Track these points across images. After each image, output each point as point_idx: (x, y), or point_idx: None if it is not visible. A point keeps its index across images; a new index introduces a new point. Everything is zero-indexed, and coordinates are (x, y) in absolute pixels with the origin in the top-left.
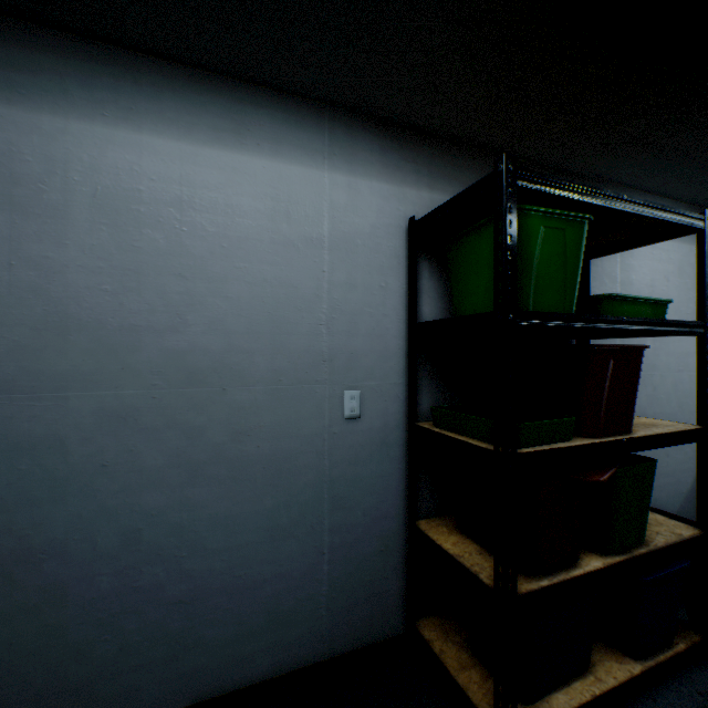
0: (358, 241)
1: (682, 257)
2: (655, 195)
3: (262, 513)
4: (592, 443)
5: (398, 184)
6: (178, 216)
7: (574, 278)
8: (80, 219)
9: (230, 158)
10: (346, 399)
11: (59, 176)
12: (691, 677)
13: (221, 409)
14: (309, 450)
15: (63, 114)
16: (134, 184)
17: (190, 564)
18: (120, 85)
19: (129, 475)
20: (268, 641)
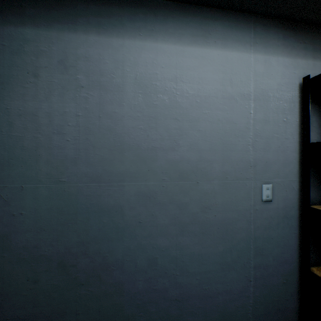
0: (270, 94)
1: None
2: None
3: (217, 254)
4: None
5: (293, 57)
6: (174, 86)
7: None
8: (129, 91)
9: (200, 51)
10: (263, 190)
11: (120, 69)
12: None
13: (196, 194)
14: (242, 219)
15: (121, 37)
16: (153, 70)
17: (180, 279)
18: (147, 18)
19: (151, 228)
20: None
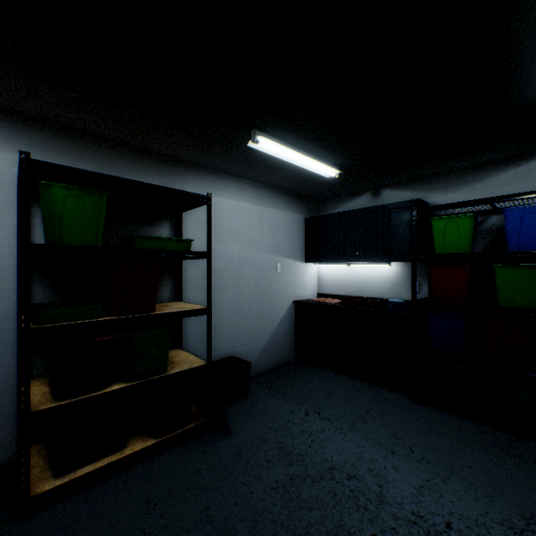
0: None
1: (261, 214)
2: (241, 178)
3: None
4: (107, 319)
5: (11, 152)
6: None
7: (97, 225)
8: None
9: None
10: None
11: None
12: (191, 441)
13: None
14: None
15: None
16: None
17: None
18: None
19: None
20: None
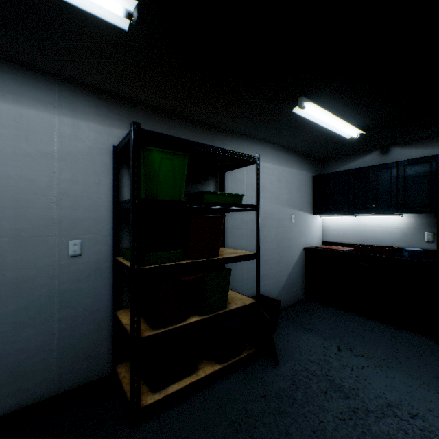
0: (80, 156)
1: (279, 173)
2: (265, 142)
3: (7, 314)
4: (189, 262)
5: (108, 126)
6: None
7: (181, 183)
8: None
9: None
10: (71, 245)
11: None
12: (246, 367)
13: None
14: (43, 275)
15: None
16: None
17: None
18: None
19: None
20: (12, 389)
